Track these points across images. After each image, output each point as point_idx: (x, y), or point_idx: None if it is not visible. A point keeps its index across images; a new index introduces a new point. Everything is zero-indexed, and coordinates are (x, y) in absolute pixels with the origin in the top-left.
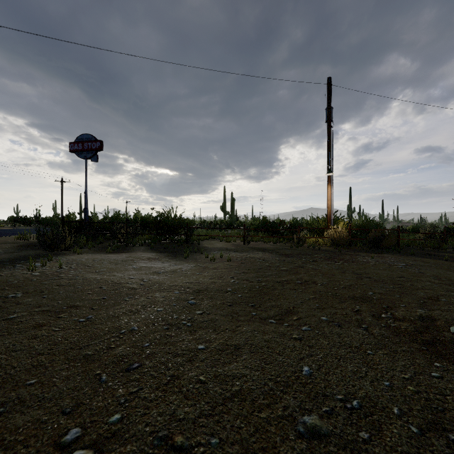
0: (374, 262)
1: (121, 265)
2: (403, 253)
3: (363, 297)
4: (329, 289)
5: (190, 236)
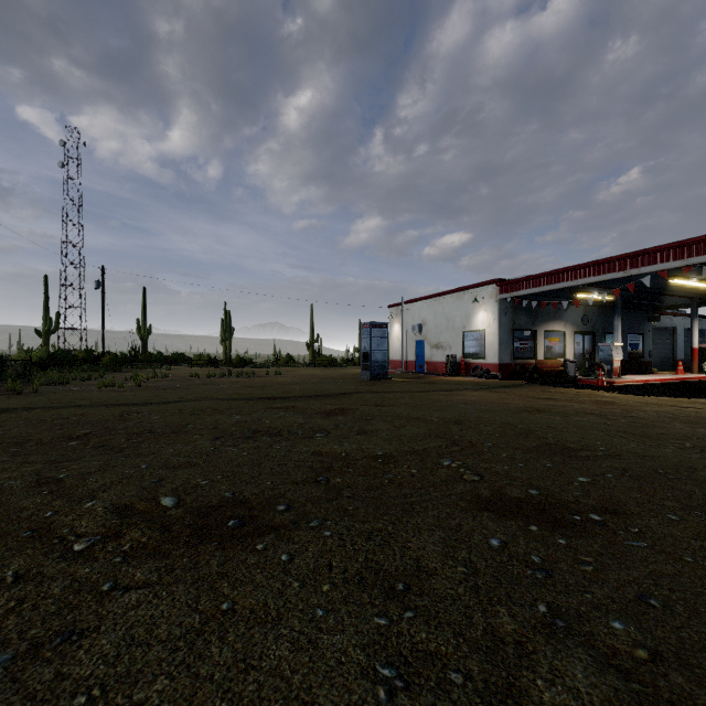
0: None
1: None
2: None
3: None
4: None
5: None
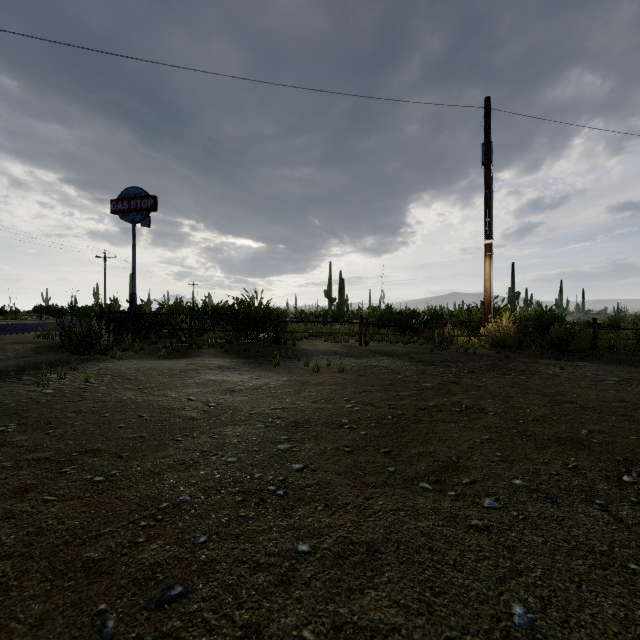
0: (566, 374)
1: (178, 378)
2: (606, 360)
3: (574, 439)
4: (511, 423)
5: (281, 333)
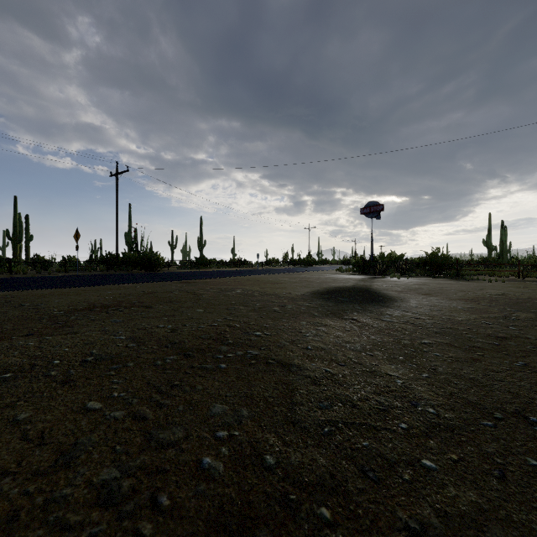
0: None
1: (433, 280)
2: None
3: None
4: None
5: (460, 271)
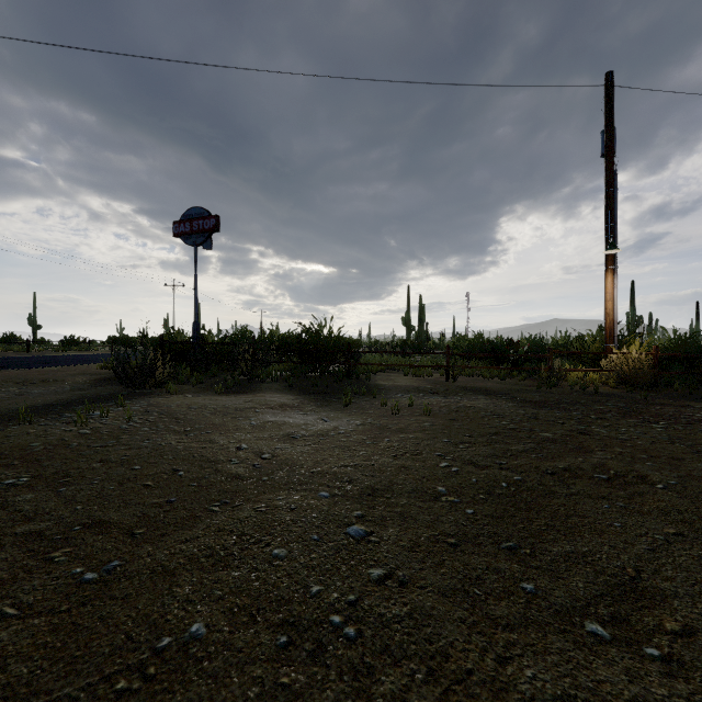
0: None
1: (232, 418)
2: None
3: None
4: (701, 506)
5: (354, 366)
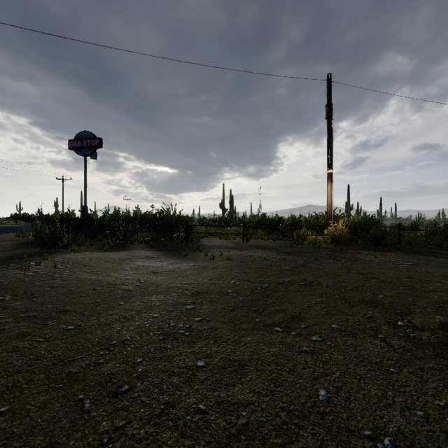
0: (377, 260)
1: (118, 264)
2: (406, 251)
3: (374, 301)
4: (336, 291)
5: (189, 234)
